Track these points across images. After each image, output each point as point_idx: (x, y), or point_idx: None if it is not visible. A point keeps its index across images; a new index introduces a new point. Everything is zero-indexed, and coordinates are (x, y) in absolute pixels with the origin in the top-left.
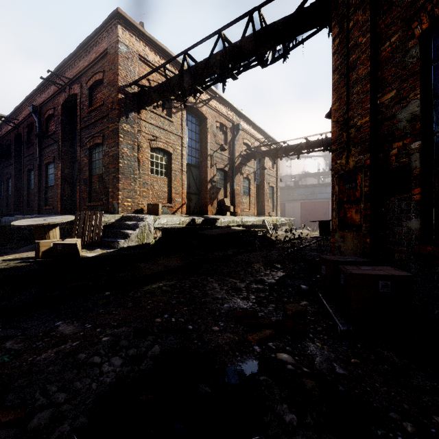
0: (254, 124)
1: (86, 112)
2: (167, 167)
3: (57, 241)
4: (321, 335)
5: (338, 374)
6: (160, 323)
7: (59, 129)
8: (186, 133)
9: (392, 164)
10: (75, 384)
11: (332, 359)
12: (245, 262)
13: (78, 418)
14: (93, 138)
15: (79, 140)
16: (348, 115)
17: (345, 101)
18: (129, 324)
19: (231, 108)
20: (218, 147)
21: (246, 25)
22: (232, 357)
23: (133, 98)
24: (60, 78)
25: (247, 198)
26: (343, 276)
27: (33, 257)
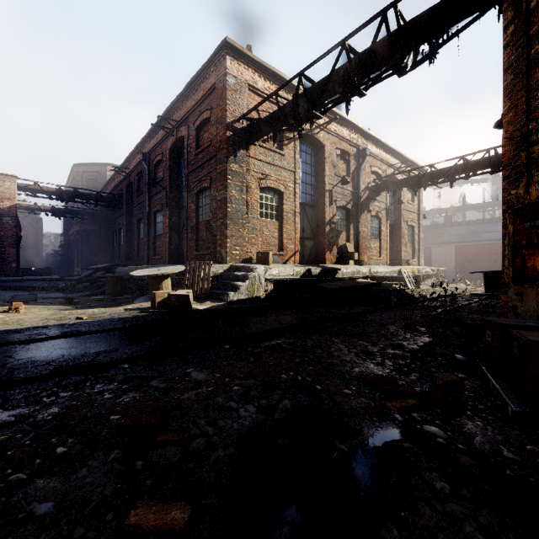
0: (387, 146)
1: (193, 154)
2: (278, 209)
3: (171, 292)
4: (483, 414)
5: (506, 458)
6: (286, 379)
7: (167, 175)
8: (299, 166)
9: None
10: (218, 422)
11: (498, 441)
12: (377, 323)
13: (228, 448)
14: (200, 182)
15: (186, 186)
16: (528, 128)
17: (523, 110)
18: (256, 377)
19: (355, 129)
20: (338, 179)
21: (378, 28)
22: (369, 422)
23: (241, 134)
24: (168, 122)
25: (376, 242)
26: (517, 343)
27: (149, 308)
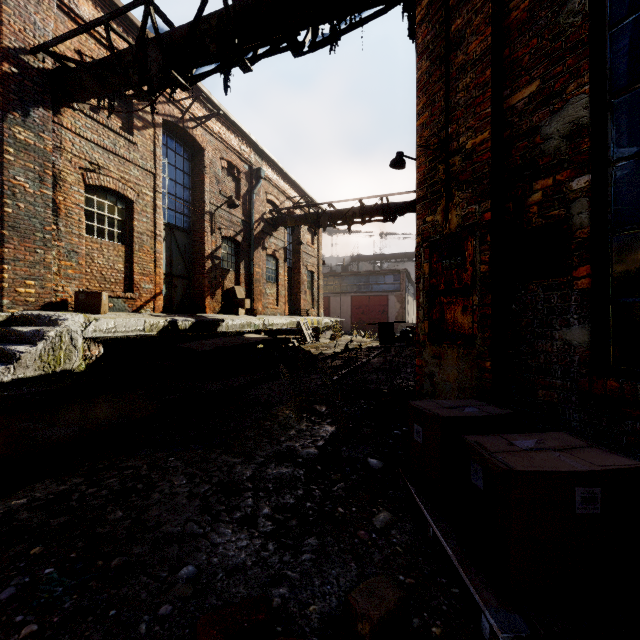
0: (285, 173)
1: None
2: (124, 226)
3: None
4: None
5: None
6: None
7: None
8: (164, 169)
9: (531, 220)
10: None
11: None
12: (263, 403)
13: None
14: None
15: None
16: (447, 132)
17: (442, 107)
18: None
19: (247, 140)
20: (224, 201)
21: None
22: None
23: (41, 79)
24: None
25: (273, 287)
26: (482, 468)
27: None
